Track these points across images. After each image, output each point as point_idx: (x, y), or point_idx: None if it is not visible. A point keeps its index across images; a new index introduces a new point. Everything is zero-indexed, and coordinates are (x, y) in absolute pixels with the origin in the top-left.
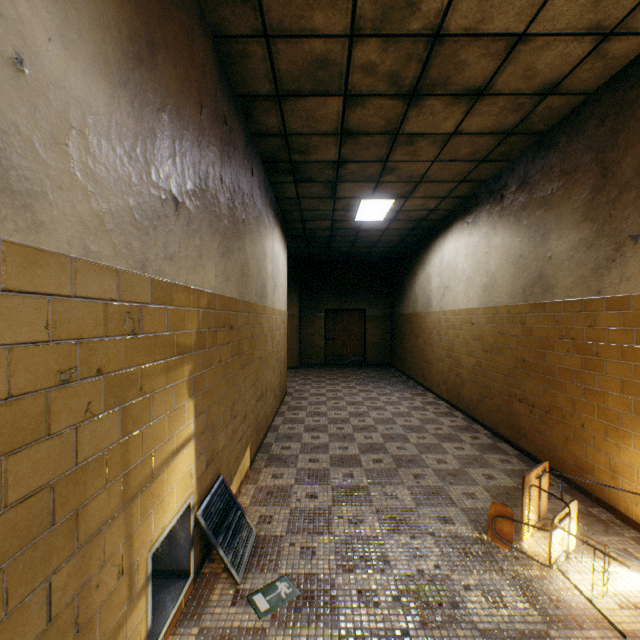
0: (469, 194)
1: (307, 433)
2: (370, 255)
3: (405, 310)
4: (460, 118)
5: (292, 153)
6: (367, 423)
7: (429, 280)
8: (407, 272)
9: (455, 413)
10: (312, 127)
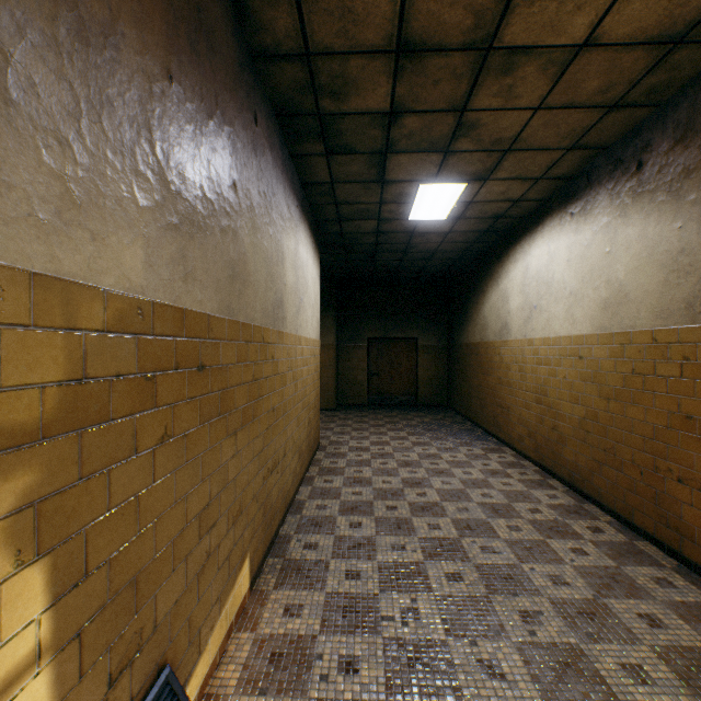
0: (575, 172)
1: (344, 517)
2: (424, 271)
3: (469, 339)
4: (605, 5)
5: (320, 96)
6: (429, 499)
7: (506, 299)
8: (472, 291)
9: (551, 482)
10: (350, 36)
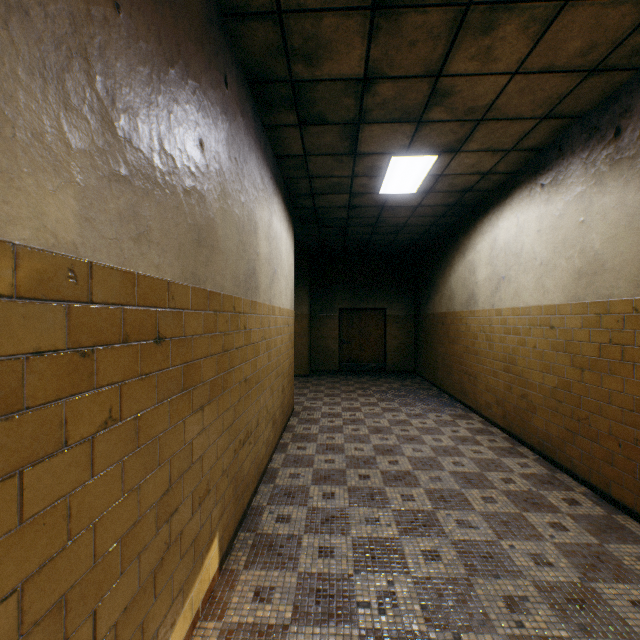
0: (546, 143)
1: (316, 486)
2: (392, 244)
3: (435, 309)
4: None
5: (292, 60)
6: (401, 467)
7: (473, 270)
8: (438, 263)
9: (521, 450)
10: None
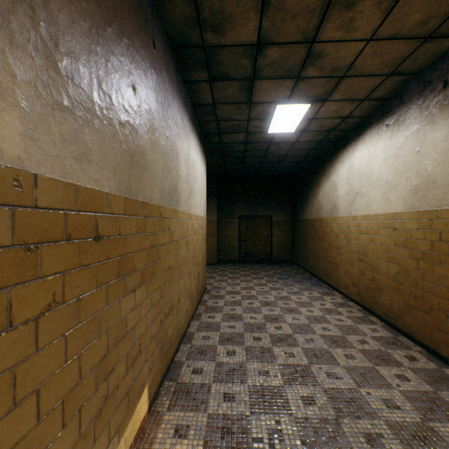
0: (390, 94)
1: (222, 346)
2: (277, 170)
3: (308, 216)
4: None
5: (204, 30)
6: (284, 331)
7: (335, 188)
8: (310, 183)
9: (371, 318)
10: None
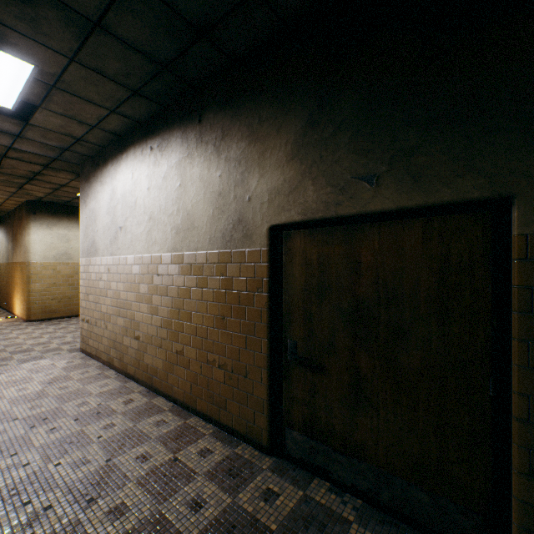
0: (0, 217)
1: None
2: None
3: None
4: None
5: None
6: None
7: None
8: None
9: None
10: None
